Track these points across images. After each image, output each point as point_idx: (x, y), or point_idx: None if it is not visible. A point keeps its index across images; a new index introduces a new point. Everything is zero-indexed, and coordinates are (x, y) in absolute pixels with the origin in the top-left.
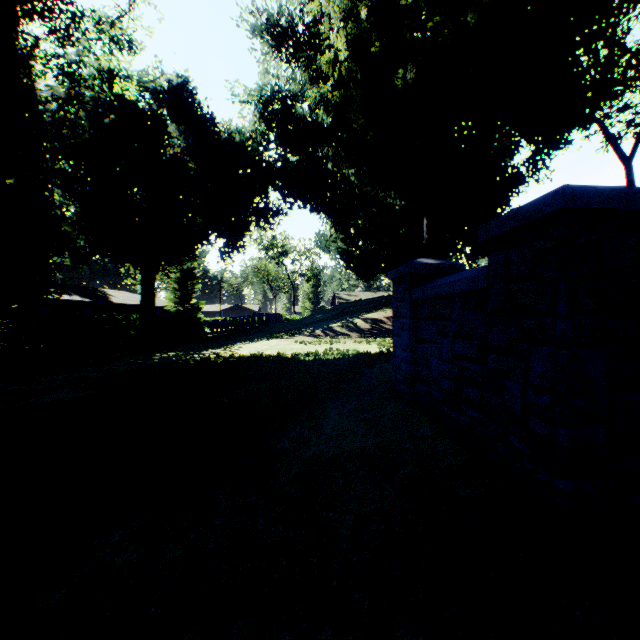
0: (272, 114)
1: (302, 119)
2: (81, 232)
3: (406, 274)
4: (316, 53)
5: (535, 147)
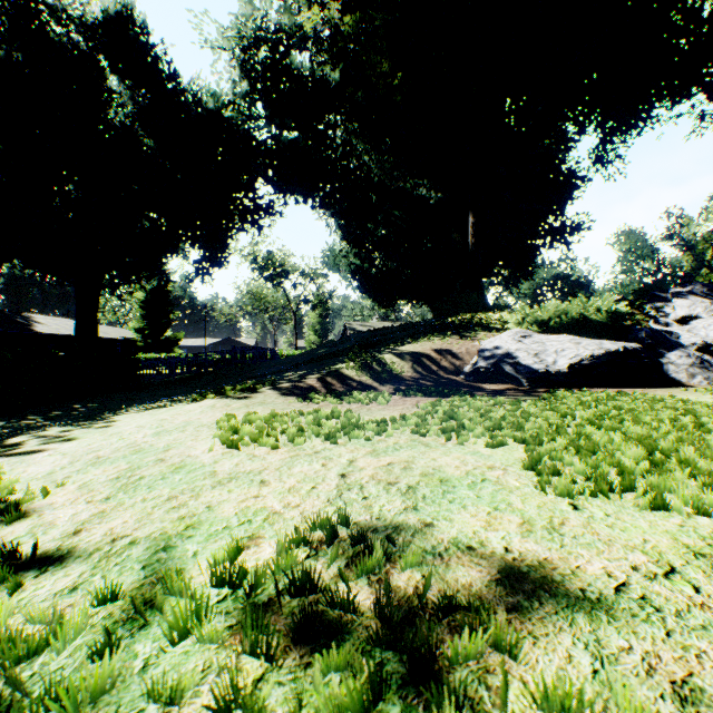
0: (257, 64)
1: (300, 76)
2: None
3: None
4: None
5: (605, 132)
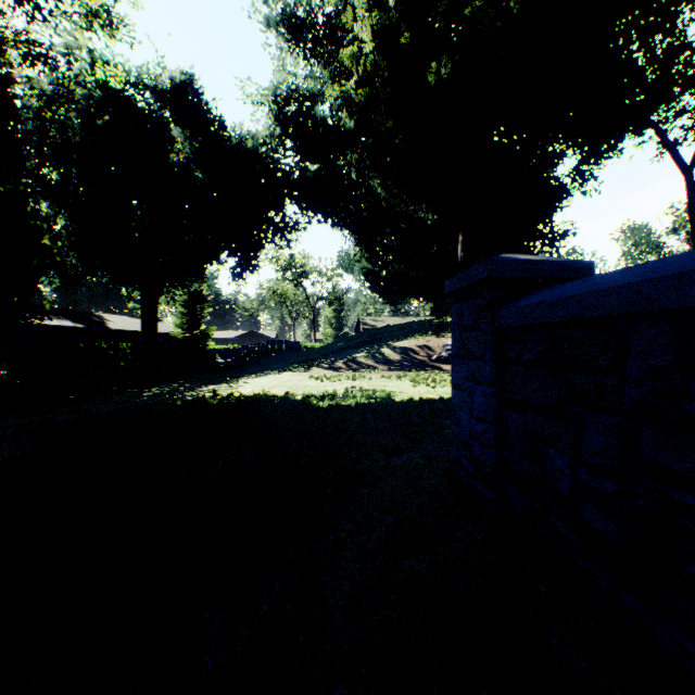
0: (288, 116)
1: (322, 122)
2: (72, 249)
3: (483, 280)
4: (338, 48)
5: (582, 156)
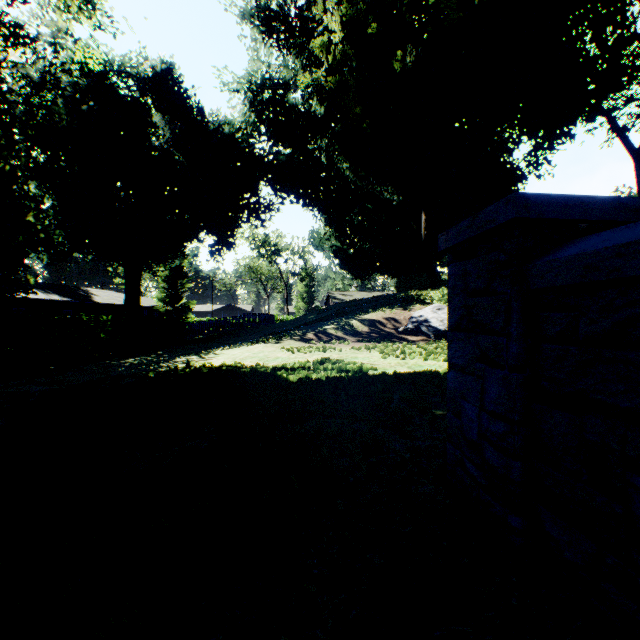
0: (263, 103)
1: (294, 109)
2: (59, 227)
3: (503, 225)
4: (309, 39)
5: (536, 141)
